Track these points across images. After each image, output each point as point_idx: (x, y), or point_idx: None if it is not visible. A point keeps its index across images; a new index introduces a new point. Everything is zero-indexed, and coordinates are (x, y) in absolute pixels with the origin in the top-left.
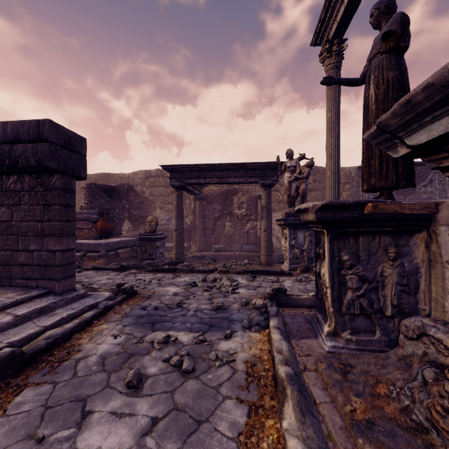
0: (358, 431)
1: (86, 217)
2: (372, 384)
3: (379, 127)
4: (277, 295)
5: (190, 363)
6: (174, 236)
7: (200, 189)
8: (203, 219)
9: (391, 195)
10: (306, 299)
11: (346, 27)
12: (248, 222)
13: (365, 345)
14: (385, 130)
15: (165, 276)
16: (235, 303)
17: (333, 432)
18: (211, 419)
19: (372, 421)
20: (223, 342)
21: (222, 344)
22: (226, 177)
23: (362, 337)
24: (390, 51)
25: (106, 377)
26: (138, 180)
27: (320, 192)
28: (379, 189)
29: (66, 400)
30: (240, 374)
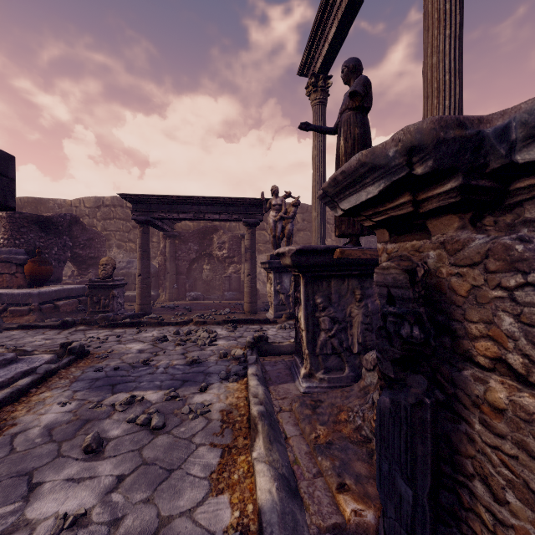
0: (318, 452)
1: (7, 258)
2: (336, 414)
3: (323, 191)
4: (258, 344)
5: (160, 419)
6: (137, 283)
7: (171, 225)
8: (175, 261)
9: (358, 241)
10: (288, 345)
11: (331, 64)
12: (231, 264)
13: (335, 382)
14: (327, 194)
15: (126, 332)
16: (212, 356)
17: (299, 457)
18: (183, 466)
19: (331, 442)
20: (198, 395)
21: (196, 397)
22: (204, 213)
23: (333, 375)
24: (356, 109)
25: (56, 447)
26: (86, 210)
27: (309, 233)
28: (349, 236)
29: (5, 477)
30: (215, 422)
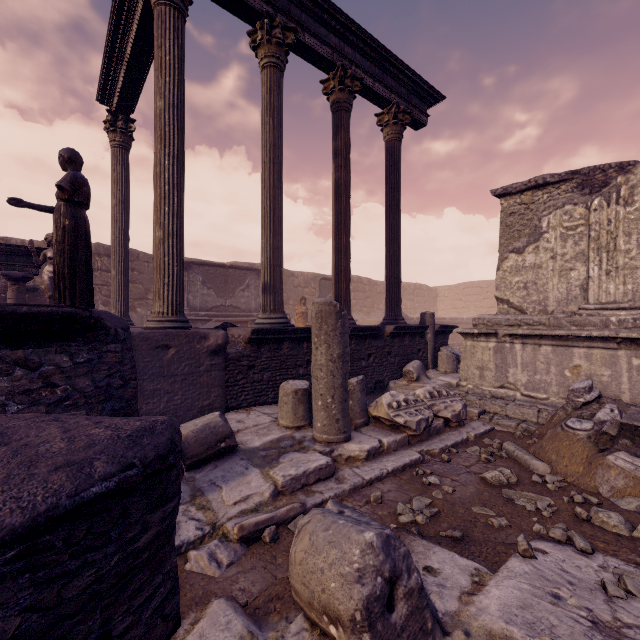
0: None
1: None
2: None
3: None
4: None
5: None
6: None
7: None
8: None
9: None
10: None
11: (131, 108)
12: None
13: None
14: None
15: None
16: None
17: None
18: None
19: None
20: None
21: None
22: None
23: None
24: (67, 201)
25: None
26: None
27: (141, 285)
28: None
29: None
30: None
